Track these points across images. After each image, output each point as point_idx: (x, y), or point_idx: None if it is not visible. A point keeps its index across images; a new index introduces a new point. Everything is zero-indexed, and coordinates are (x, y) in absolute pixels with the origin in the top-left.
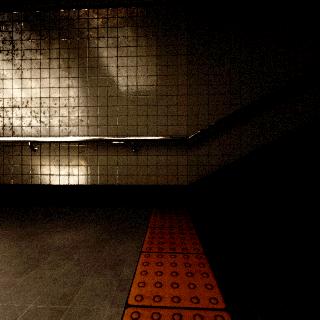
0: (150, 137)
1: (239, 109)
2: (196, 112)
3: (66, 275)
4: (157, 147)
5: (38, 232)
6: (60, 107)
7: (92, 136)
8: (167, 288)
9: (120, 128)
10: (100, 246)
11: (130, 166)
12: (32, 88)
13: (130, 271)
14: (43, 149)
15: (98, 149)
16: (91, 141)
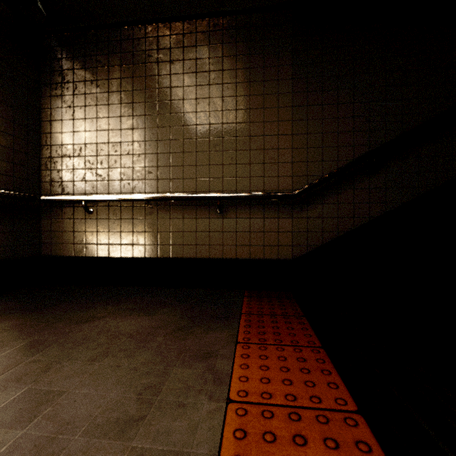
0: (240, 193)
1: (367, 152)
2: (304, 158)
3: (146, 365)
4: (250, 206)
5: (100, 315)
6: (122, 154)
7: (162, 192)
8: (277, 384)
9: (200, 181)
10: (182, 334)
11: (213, 232)
12: (86, 131)
13: (226, 363)
14: (100, 210)
15: (170, 210)
16: (162, 199)
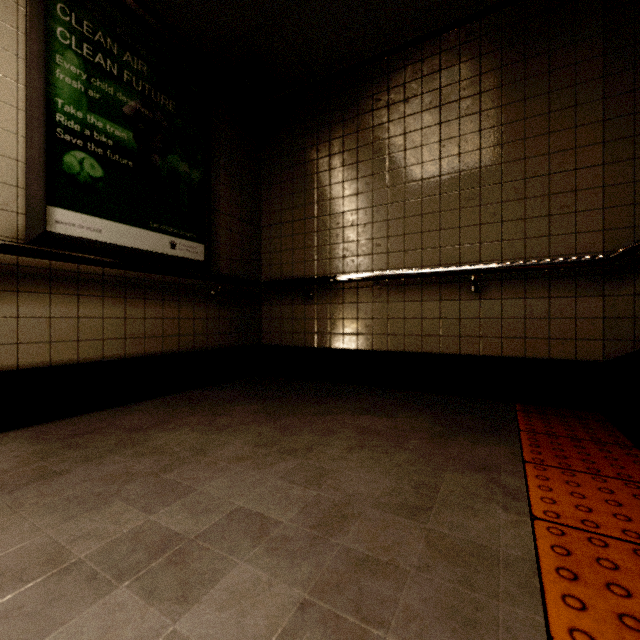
0: (510, 263)
1: None
2: (628, 199)
3: (410, 464)
4: (525, 281)
5: (335, 410)
6: (344, 227)
7: (394, 269)
8: (605, 516)
9: (446, 250)
10: (441, 441)
11: (464, 319)
12: (306, 205)
13: (515, 480)
14: (320, 294)
15: (404, 291)
16: (396, 278)
